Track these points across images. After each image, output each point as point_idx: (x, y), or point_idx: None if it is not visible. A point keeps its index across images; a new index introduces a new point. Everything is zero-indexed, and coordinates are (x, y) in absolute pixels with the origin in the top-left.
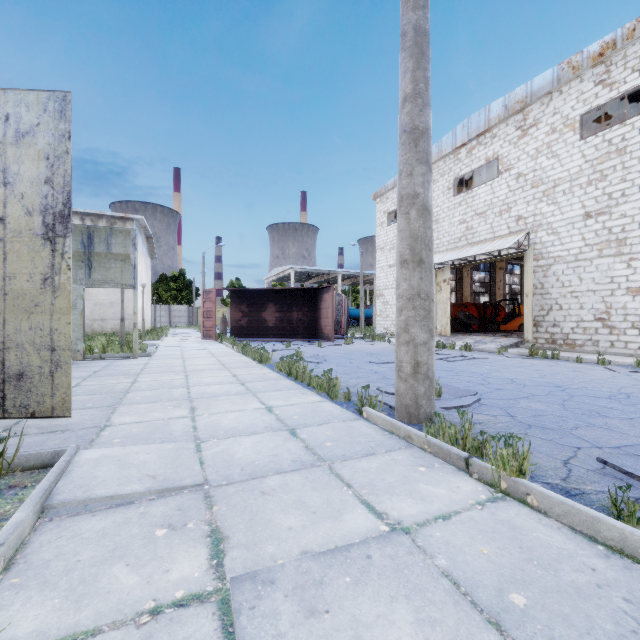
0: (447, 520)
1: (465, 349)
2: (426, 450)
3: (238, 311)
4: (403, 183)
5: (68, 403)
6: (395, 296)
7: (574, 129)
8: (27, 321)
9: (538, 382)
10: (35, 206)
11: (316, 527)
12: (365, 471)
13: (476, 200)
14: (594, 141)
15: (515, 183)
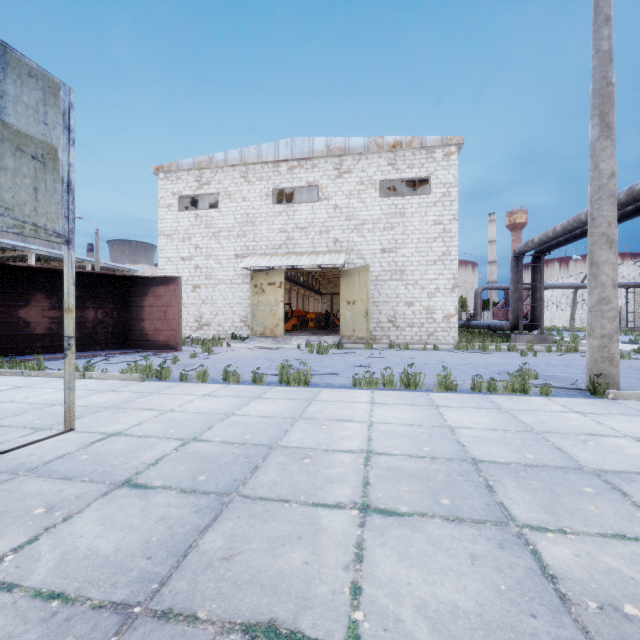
0: None
1: (337, 347)
2: None
3: None
4: (613, 231)
5: None
6: (192, 294)
7: (376, 188)
8: None
9: (486, 363)
10: None
11: None
12: None
13: (298, 215)
14: (388, 202)
15: (333, 212)
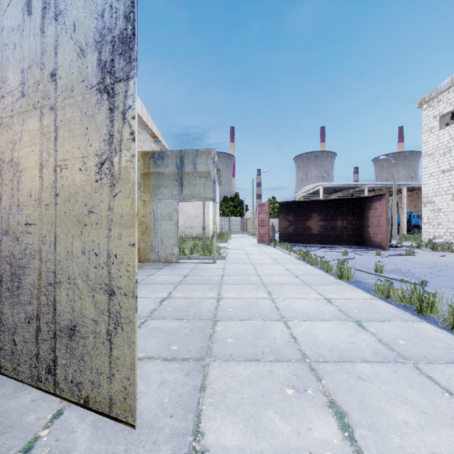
0: None
1: None
2: None
3: (285, 220)
4: None
5: (131, 399)
6: (452, 202)
7: None
8: (79, 239)
9: None
10: (88, 37)
11: None
12: None
13: None
14: None
15: None
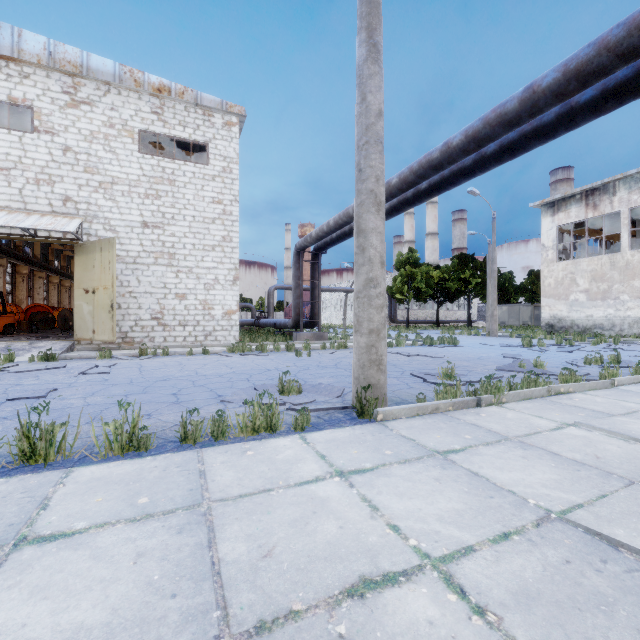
0: (541, 416)
1: (46, 359)
2: (453, 409)
3: None
4: (382, 190)
5: None
6: None
7: (133, 138)
8: None
9: (253, 370)
10: None
11: (604, 441)
12: (508, 427)
13: None
14: (151, 161)
15: (62, 155)
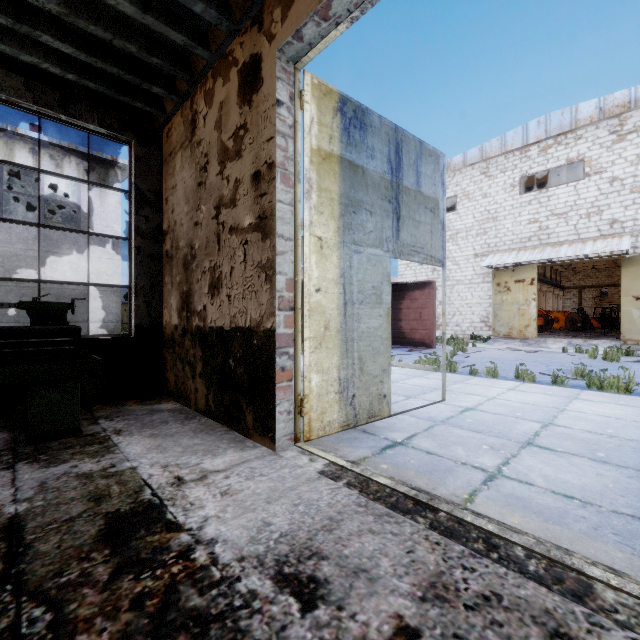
0: None
1: (625, 354)
2: None
3: None
4: None
5: None
6: None
7: None
8: None
9: None
10: None
11: None
12: None
13: (553, 200)
14: None
15: (608, 186)
